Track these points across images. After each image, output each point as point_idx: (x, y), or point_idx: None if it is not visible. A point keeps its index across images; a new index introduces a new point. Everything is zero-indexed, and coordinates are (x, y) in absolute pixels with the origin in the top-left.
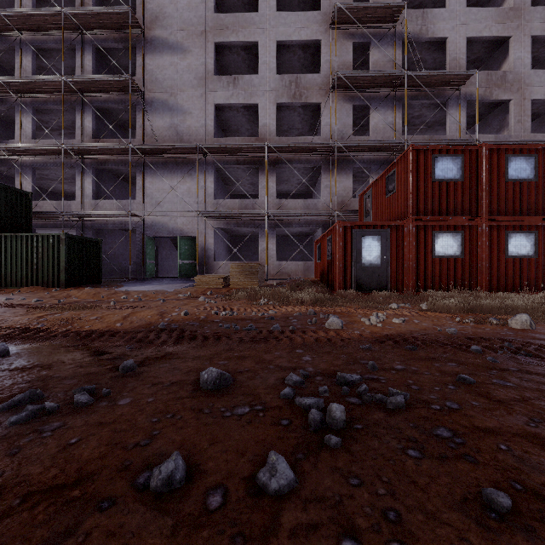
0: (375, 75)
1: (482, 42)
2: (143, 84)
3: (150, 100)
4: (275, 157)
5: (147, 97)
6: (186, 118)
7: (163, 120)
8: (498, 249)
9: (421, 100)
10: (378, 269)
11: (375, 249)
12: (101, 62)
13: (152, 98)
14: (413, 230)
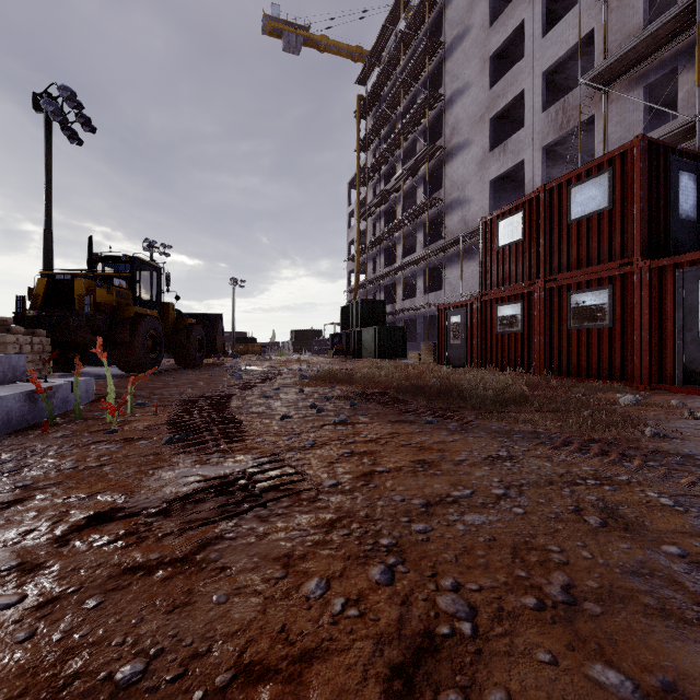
0: (645, 37)
1: None
2: (445, 192)
3: (450, 202)
4: None
5: (448, 201)
6: (470, 207)
7: (457, 215)
8: (561, 317)
9: None
10: (459, 346)
11: (458, 327)
12: (436, 182)
13: (451, 200)
14: (479, 306)
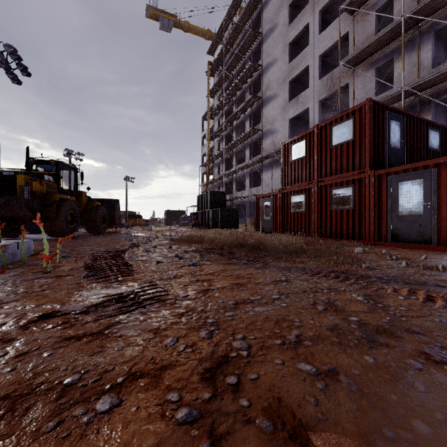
0: (375, 39)
1: None
2: (262, 125)
3: (265, 131)
4: None
5: (264, 131)
6: (277, 135)
7: (269, 140)
8: (326, 203)
9: None
10: (269, 220)
11: (268, 209)
12: (257, 118)
13: (265, 130)
14: (281, 196)
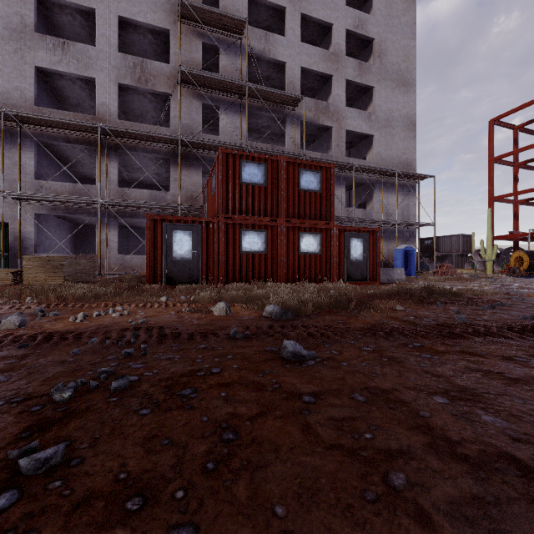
0: (220, 79)
1: (314, 74)
2: None
3: None
4: (116, 141)
5: None
6: None
7: None
8: (294, 246)
9: (265, 112)
10: (190, 263)
11: (187, 243)
12: None
13: None
14: (222, 227)
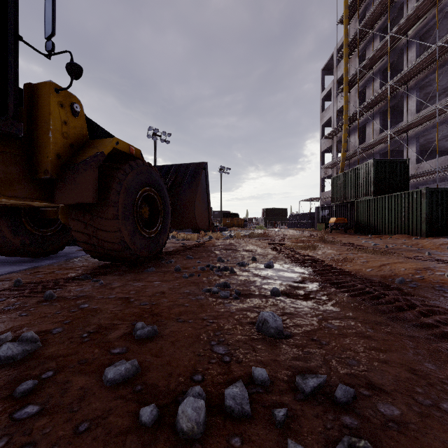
0: None
1: None
2: None
3: None
4: None
5: None
6: None
7: None
8: None
9: None
10: None
11: None
12: None
13: None
14: None
